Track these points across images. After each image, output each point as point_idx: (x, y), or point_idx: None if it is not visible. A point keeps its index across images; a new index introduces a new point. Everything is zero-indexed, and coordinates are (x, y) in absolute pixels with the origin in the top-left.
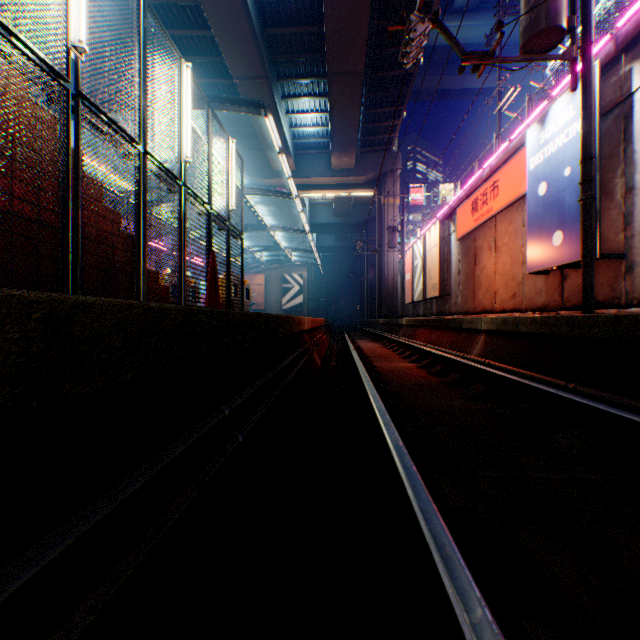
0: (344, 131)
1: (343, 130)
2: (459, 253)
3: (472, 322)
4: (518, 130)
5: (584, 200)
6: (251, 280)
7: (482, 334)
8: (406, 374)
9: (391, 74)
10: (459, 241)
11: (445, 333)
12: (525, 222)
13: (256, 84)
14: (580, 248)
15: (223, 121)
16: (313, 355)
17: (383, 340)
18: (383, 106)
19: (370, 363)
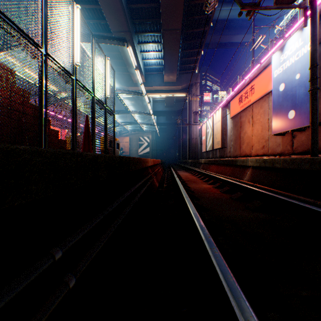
0: (170, 61)
1: (170, 61)
2: (231, 125)
3: (243, 161)
4: (265, 57)
5: (312, 90)
6: (122, 140)
7: (249, 168)
8: (208, 192)
9: (195, 31)
10: (231, 118)
11: (226, 167)
12: (270, 107)
13: (124, 35)
14: (310, 118)
15: (107, 56)
16: (153, 180)
17: (191, 171)
18: (191, 48)
19: (186, 185)
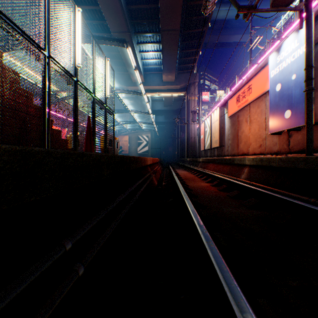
0: (169, 61)
1: (169, 61)
2: (229, 124)
3: (240, 160)
4: (262, 57)
5: (307, 90)
6: (122, 138)
7: (246, 167)
8: (206, 190)
9: (194, 31)
10: (229, 118)
11: (224, 166)
12: (267, 106)
13: (123, 35)
14: (305, 118)
15: (106, 56)
16: (153, 179)
17: (190, 169)
18: (189, 48)
19: (185, 183)
